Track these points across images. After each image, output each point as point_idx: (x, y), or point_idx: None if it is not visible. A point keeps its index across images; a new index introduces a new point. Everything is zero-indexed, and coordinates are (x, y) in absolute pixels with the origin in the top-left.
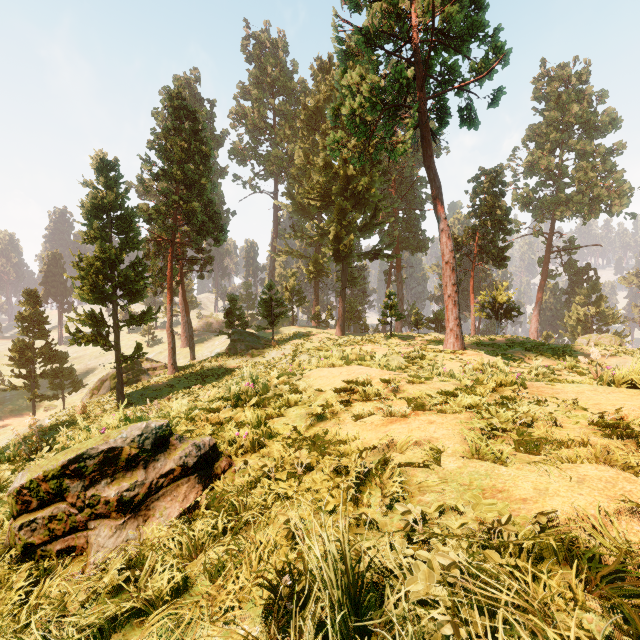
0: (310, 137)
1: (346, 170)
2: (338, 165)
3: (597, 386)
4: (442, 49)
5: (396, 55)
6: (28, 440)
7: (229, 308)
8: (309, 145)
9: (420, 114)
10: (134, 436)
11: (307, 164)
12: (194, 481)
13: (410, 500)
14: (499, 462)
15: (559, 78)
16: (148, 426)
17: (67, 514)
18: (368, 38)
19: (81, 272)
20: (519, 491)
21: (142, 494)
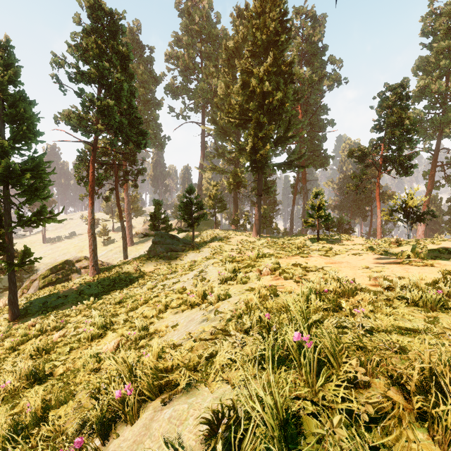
0: (230, 73)
1: (262, 87)
2: (255, 84)
3: None
4: None
5: None
6: None
7: (153, 212)
8: (229, 79)
9: None
10: None
11: (228, 94)
12: None
13: None
14: None
15: (447, 13)
16: None
17: None
18: None
19: None
20: None
21: None
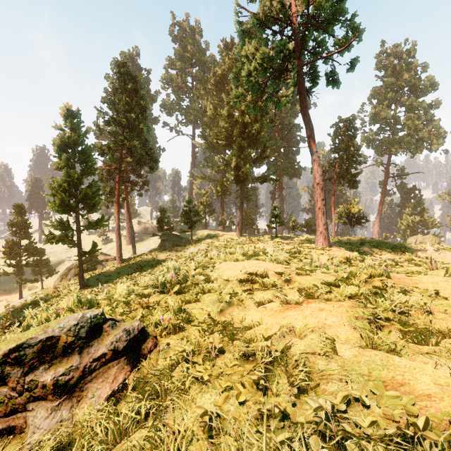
0: (218, 95)
1: (243, 119)
2: (238, 115)
3: (447, 277)
4: (313, 30)
5: (280, 33)
6: (14, 312)
7: (160, 217)
8: (217, 101)
9: (298, 76)
10: (70, 326)
11: (216, 115)
12: (123, 363)
13: (315, 389)
14: (392, 352)
15: (394, 54)
16: (84, 316)
17: (8, 397)
18: (260, 21)
19: (53, 191)
20: (420, 385)
21: (76, 377)
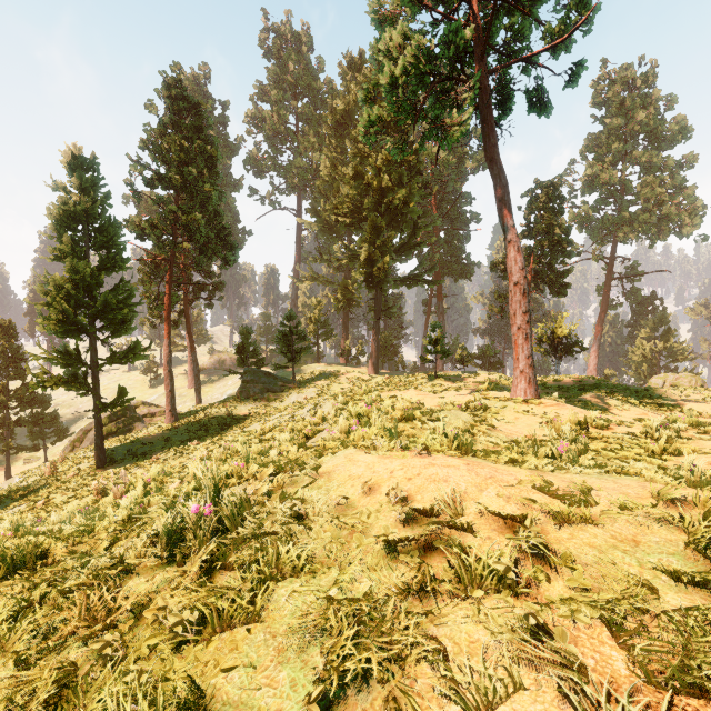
0: (338, 145)
1: (380, 181)
2: (371, 175)
3: None
4: (505, 13)
5: (448, 16)
6: None
7: (241, 343)
8: (337, 154)
9: (480, 91)
10: None
11: (335, 176)
12: None
13: None
14: None
15: (622, 81)
16: None
17: None
18: None
19: (47, 297)
20: None
21: None
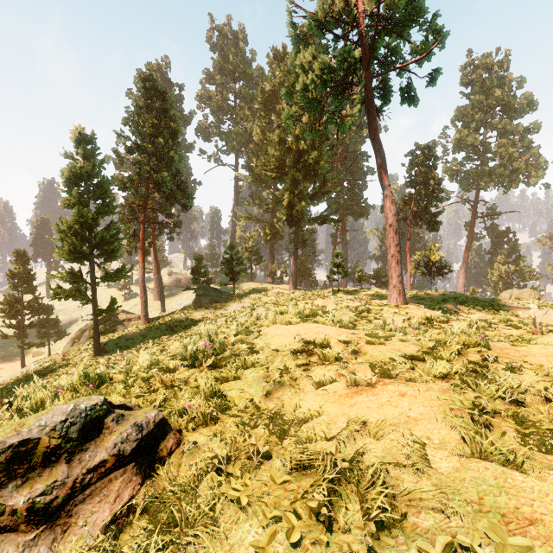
0: (266, 117)
1: (298, 145)
2: (291, 141)
3: None
4: (385, 34)
5: (344, 38)
6: (13, 385)
7: (195, 266)
8: (266, 124)
9: (366, 91)
10: (55, 423)
11: (264, 140)
12: (131, 472)
13: (401, 522)
14: (510, 465)
15: (483, 66)
16: (76, 408)
17: None
18: (319, 22)
19: (61, 234)
20: None
21: (62, 497)
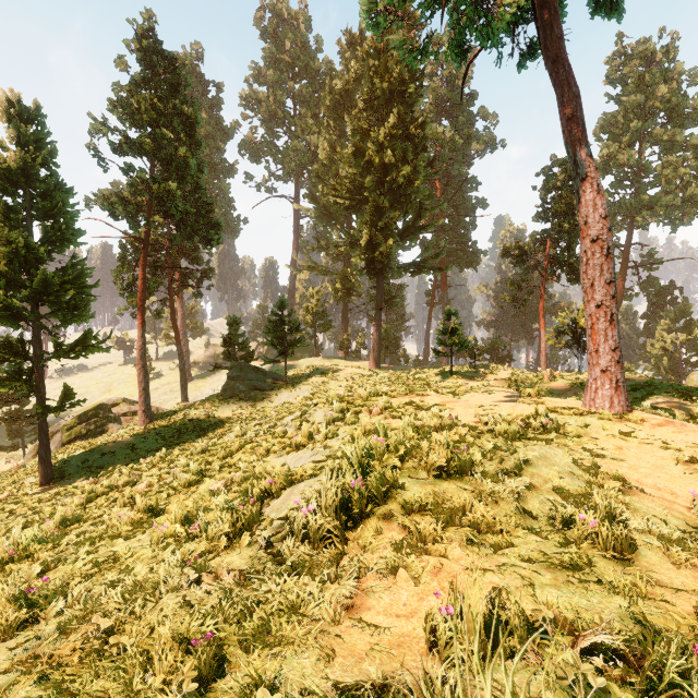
0: (337, 127)
1: (383, 157)
2: (372, 152)
3: None
4: None
5: None
6: None
7: (228, 334)
8: (336, 137)
9: None
10: None
11: (333, 159)
12: None
13: None
14: None
15: (640, 55)
16: None
17: None
18: None
19: None
20: None
21: None
